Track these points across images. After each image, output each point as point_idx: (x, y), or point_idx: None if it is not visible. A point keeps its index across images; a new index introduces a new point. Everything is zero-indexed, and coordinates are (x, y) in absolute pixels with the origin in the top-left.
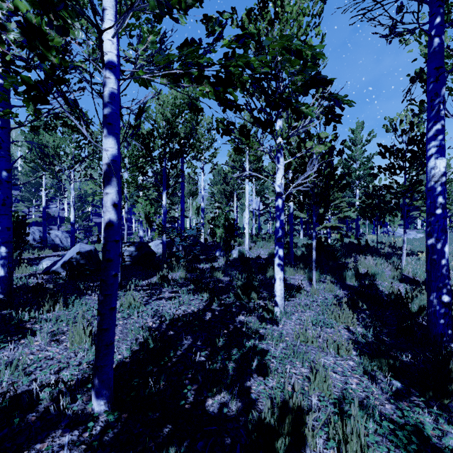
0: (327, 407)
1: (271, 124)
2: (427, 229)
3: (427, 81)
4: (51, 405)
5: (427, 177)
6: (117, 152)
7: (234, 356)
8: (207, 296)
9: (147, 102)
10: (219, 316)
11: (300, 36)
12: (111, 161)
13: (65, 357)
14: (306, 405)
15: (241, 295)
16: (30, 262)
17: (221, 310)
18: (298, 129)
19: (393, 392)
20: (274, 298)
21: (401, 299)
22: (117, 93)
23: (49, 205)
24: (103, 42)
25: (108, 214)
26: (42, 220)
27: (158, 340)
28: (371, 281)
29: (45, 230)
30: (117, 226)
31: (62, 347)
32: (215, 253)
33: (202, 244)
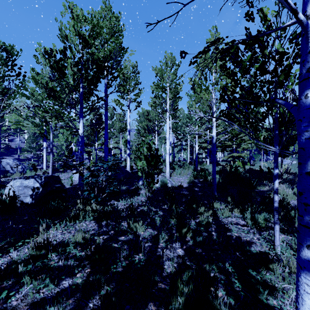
0: None
1: None
2: None
3: None
4: None
5: None
6: None
7: None
8: None
9: None
10: None
11: None
12: None
13: None
14: None
15: None
16: None
17: None
18: None
19: None
20: None
21: None
22: None
23: (13, 139)
24: None
25: None
26: None
27: None
28: None
29: None
30: None
31: None
32: (138, 181)
33: (127, 172)
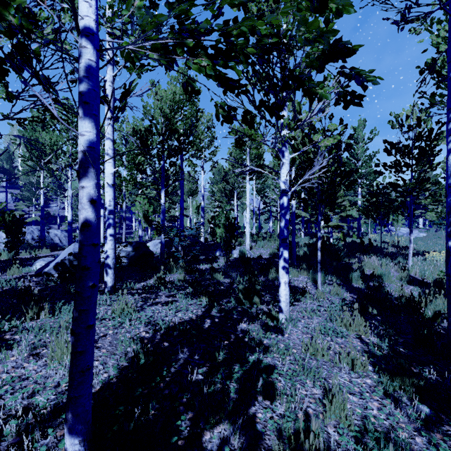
0: (347, 441)
1: (278, 109)
2: (447, 229)
3: (448, 66)
4: (16, 443)
5: (447, 172)
6: (96, 137)
7: (236, 374)
8: (206, 301)
9: (134, 80)
10: (219, 324)
11: (308, 16)
12: (88, 147)
13: (43, 375)
14: (322, 440)
15: (242, 300)
16: (25, 263)
17: (221, 316)
18: (305, 119)
19: (422, 421)
20: (279, 303)
21: (414, 303)
22: (95, 66)
23: (49, 204)
24: (79, 5)
25: (84, 213)
26: (40, 219)
27: (150, 355)
28: (379, 283)
29: (43, 229)
30: (95, 226)
31: (41, 363)
32: (215, 252)
33: (202, 244)
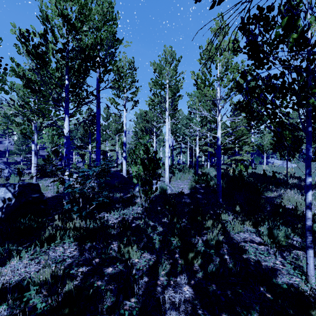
0: None
1: None
2: None
3: None
4: None
5: None
6: None
7: None
8: None
9: None
10: None
11: None
12: None
13: None
14: None
15: None
16: None
17: None
18: None
19: None
20: None
21: None
22: None
23: (2, 141)
24: None
25: None
26: None
27: None
28: None
29: None
30: None
31: None
32: (135, 188)
33: (123, 177)
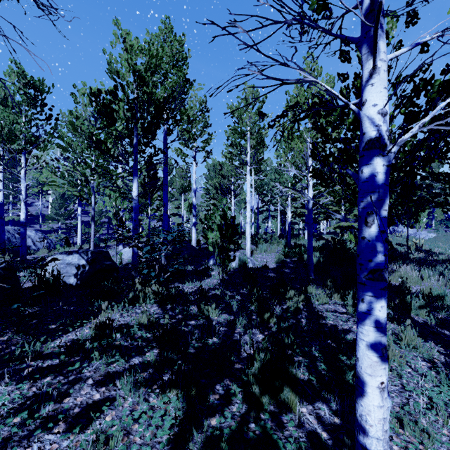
0: None
1: None
2: None
3: None
4: None
5: None
6: None
7: None
8: (176, 408)
9: None
10: None
11: None
12: None
13: None
14: None
15: (258, 396)
16: None
17: None
18: None
19: None
20: (361, 438)
21: None
22: None
23: (33, 203)
24: None
25: None
26: None
27: None
28: None
29: (3, 230)
30: None
31: None
32: (208, 260)
33: (193, 248)
